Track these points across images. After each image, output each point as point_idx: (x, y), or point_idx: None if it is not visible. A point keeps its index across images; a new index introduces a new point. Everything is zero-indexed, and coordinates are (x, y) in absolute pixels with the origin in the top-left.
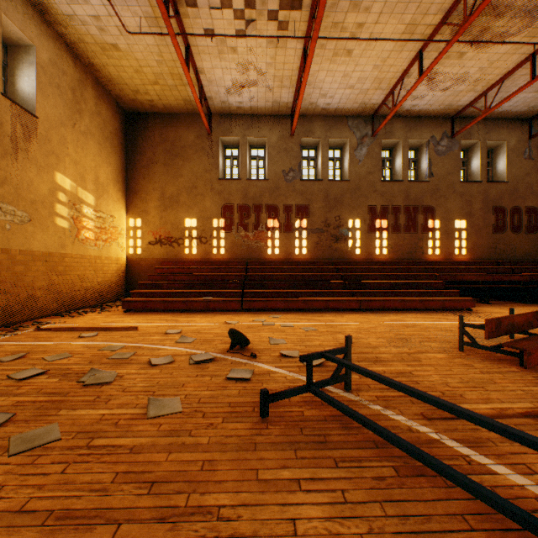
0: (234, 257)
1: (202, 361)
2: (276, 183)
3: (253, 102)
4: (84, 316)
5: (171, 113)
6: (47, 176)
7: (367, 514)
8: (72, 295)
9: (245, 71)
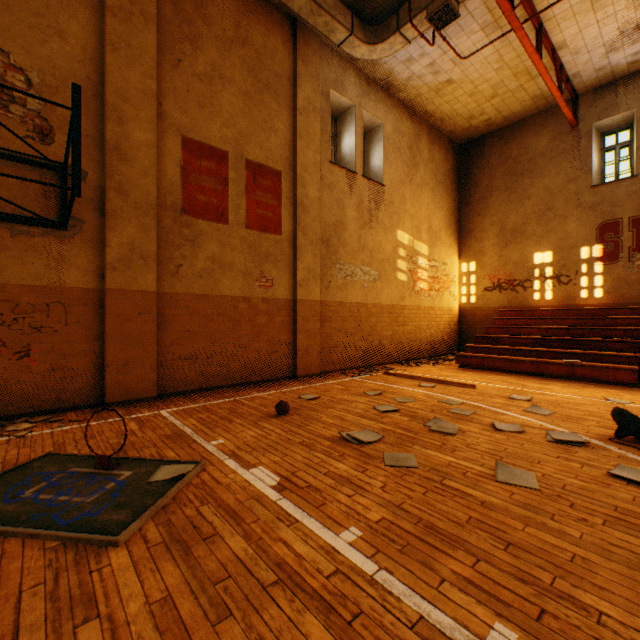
0: (622, 302)
1: (564, 441)
2: None
3: None
4: (419, 366)
5: (512, 122)
6: (390, 235)
7: None
8: (409, 345)
9: None
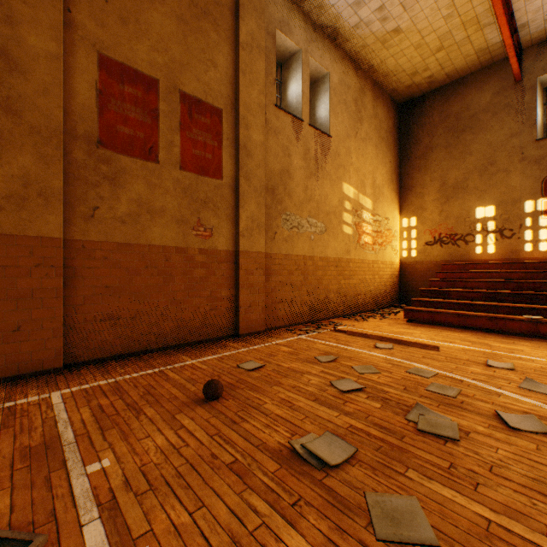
0: None
1: None
2: None
3: None
4: (367, 321)
5: (453, 80)
6: (336, 188)
7: None
8: (354, 299)
9: None
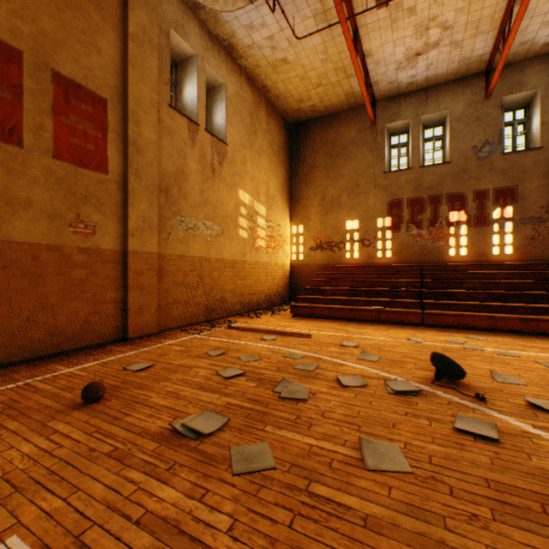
0: (403, 261)
1: (402, 391)
2: (462, 165)
3: (430, 70)
4: (260, 318)
5: (331, 113)
6: (233, 193)
7: None
8: (250, 298)
9: (424, 33)
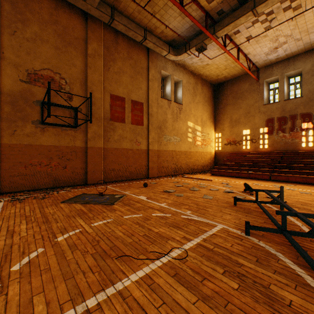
0: (274, 150)
1: (228, 192)
2: (310, 97)
3: (286, 51)
4: (196, 175)
5: (235, 77)
6: (185, 124)
7: (242, 221)
8: (193, 167)
9: (276, 41)
